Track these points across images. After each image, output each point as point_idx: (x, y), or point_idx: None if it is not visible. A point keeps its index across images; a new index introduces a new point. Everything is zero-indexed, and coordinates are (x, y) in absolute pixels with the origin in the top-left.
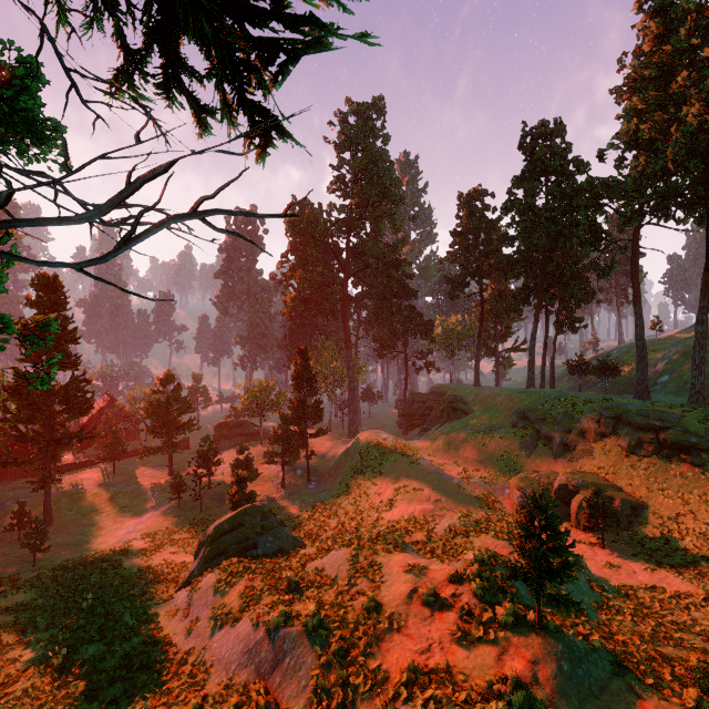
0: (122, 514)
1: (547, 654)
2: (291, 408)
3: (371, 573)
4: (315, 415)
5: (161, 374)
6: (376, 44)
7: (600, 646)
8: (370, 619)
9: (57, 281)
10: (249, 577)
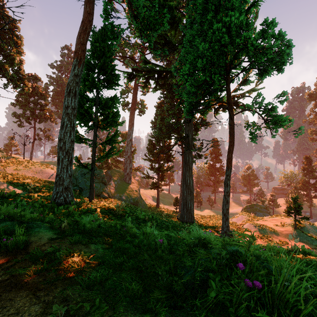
0: (232, 207)
1: (291, 231)
2: (300, 183)
3: (271, 217)
4: (315, 188)
5: (246, 166)
6: (263, 88)
7: (315, 239)
8: (259, 219)
9: (216, 140)
10: (246, 214)
